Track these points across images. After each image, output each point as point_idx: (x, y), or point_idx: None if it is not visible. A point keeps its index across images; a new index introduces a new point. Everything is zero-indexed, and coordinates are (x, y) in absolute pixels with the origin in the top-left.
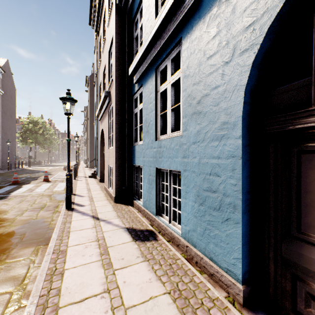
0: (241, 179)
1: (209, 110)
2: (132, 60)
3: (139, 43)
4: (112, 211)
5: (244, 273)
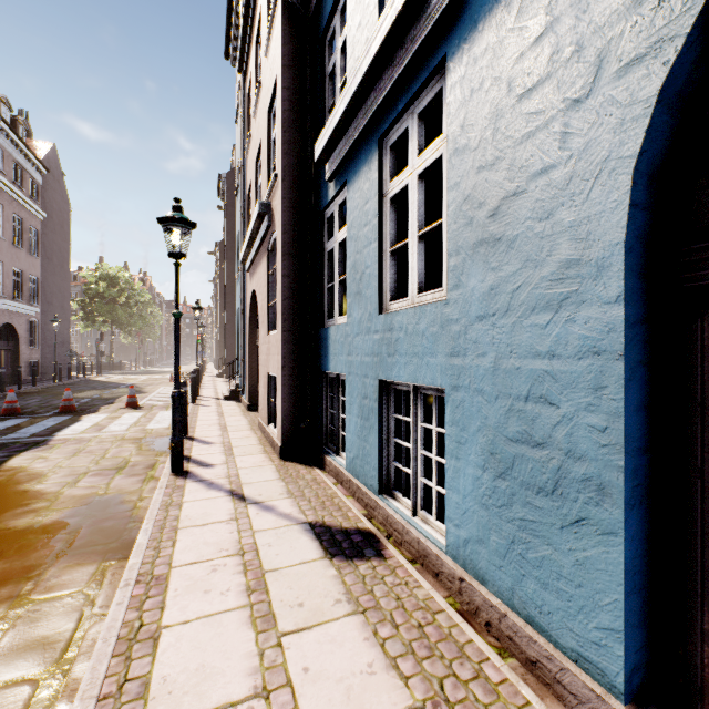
0: (624, 415)
1: (525, 230)
2: (322, 127)
3: (337, 85)
4: (277, 480)
5: (631, 671)
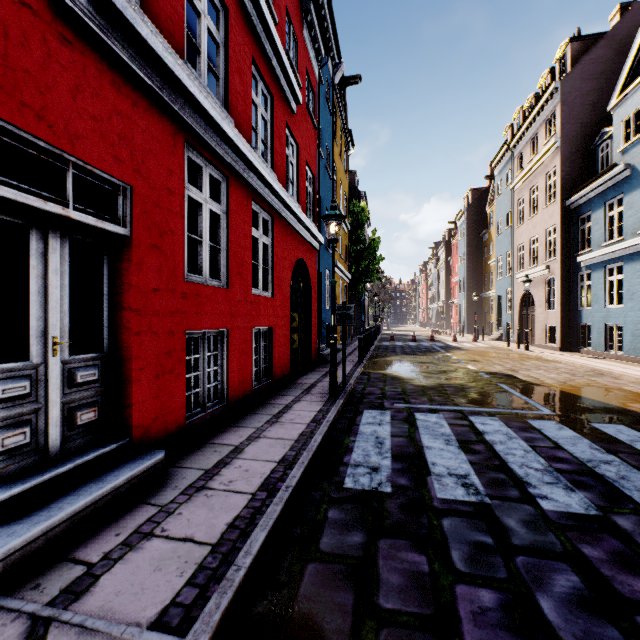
0: None
1: (636, 299)
2: (577, 245)
3: (585, 236)
4: (564, 353)
5: None
